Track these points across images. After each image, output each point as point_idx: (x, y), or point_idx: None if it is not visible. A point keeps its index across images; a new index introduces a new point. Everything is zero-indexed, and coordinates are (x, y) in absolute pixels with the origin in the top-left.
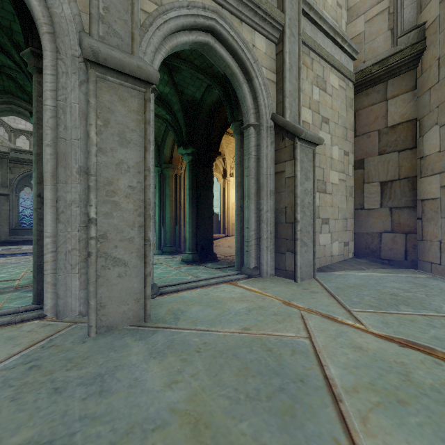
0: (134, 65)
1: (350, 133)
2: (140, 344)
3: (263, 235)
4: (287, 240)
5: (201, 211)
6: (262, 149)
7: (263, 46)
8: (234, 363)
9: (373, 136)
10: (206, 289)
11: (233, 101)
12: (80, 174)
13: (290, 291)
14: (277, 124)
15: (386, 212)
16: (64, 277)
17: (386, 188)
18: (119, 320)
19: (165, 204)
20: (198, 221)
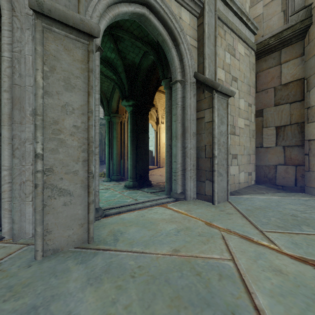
0: (77, 18)
1: (253, 89)
2: (80, 268)
3: (188, 167)
4: (206, 171)
5: (140, 148)
6: (187, 100)
7: (188, 18)
8: (166, 290)
9: (270, 92)
10: (142, 211)
11: (164, 62)
12: (33, 116)
13: (210, 213)
14: (198, 80)
15: (280, 149)
16: (18, 205)
17: (280, 131)
18: (64, 243)
19: (112, 143)
20: (137, 156)
